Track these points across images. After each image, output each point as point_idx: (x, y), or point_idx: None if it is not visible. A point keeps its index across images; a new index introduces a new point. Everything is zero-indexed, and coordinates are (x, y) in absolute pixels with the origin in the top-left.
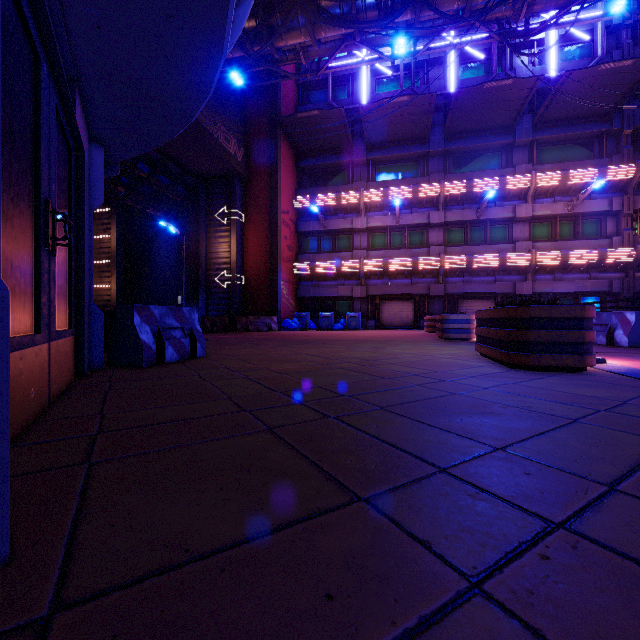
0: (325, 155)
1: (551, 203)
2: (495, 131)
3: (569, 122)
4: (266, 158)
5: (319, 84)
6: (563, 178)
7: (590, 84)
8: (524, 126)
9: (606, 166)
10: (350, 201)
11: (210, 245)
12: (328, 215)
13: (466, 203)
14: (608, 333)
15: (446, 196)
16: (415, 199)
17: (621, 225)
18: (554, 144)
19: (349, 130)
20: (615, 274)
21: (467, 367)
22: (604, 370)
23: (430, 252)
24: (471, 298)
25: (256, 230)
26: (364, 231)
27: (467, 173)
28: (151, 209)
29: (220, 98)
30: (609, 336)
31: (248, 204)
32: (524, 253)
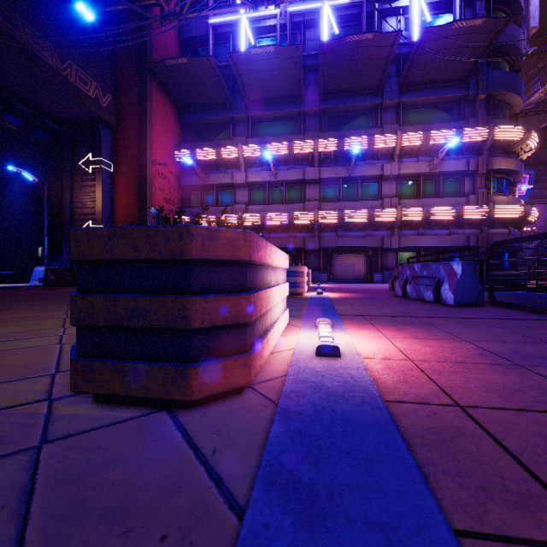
0: (207, 110)
1: (415, 162)
2: (365, 92)
3: (431, 86)
4: (136, 106)
5: (202, 41)
6: (425, 138)
7: (446, 45)
8: (391, 88)
9: (463, 128)
10: (230, 156)
11: (76, 194)
12: (211, 170)
13: (339, 161)
14: (436, 288)
15: (320, 153)
16: (291, 155)
17: (476, 184)
18: (418, 107)
19: (225, 84)
20: (471, 230)
21: (2, 379)
22: (281, 391)
23: (305, 207)
24: (344, 252)
25: (126, 180)
26: (245, 186)
27: (340, 132)
28: (8, 154)
29: (73, 35)
30: (437, 291)
31: (118, 153)
32: (390, 209)
